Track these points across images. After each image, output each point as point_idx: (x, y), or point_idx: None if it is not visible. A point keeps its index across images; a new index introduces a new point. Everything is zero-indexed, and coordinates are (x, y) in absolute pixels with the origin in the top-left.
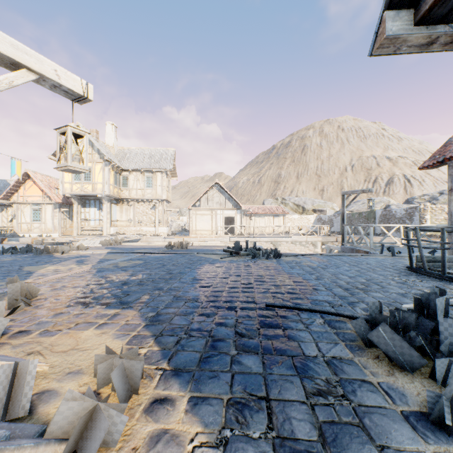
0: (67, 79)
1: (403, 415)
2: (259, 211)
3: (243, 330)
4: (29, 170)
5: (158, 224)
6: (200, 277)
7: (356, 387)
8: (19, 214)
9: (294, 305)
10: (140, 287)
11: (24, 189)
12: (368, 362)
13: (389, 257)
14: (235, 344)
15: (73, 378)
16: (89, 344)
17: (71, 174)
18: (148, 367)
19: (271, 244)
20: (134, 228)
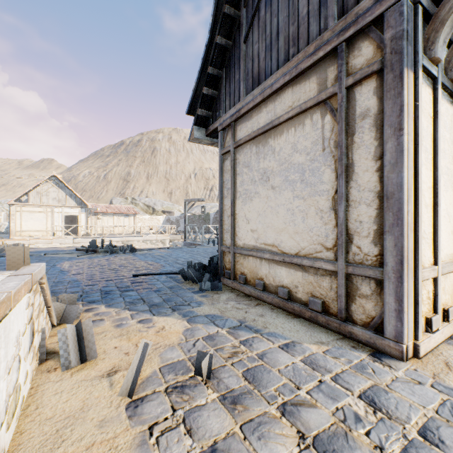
0: None
1: (192, 292)
2: (107, 211)
3: (122, 286)
4: None
5: None
6: (68, 270)
7: (178, 290)
8: None
9: (151, 273)
10: None
11: None
12: (184, 284)
13: (212, 247)
14: (119, 290)
15: None
16: None
17: None
18: None
19: (122, 244)
20: None
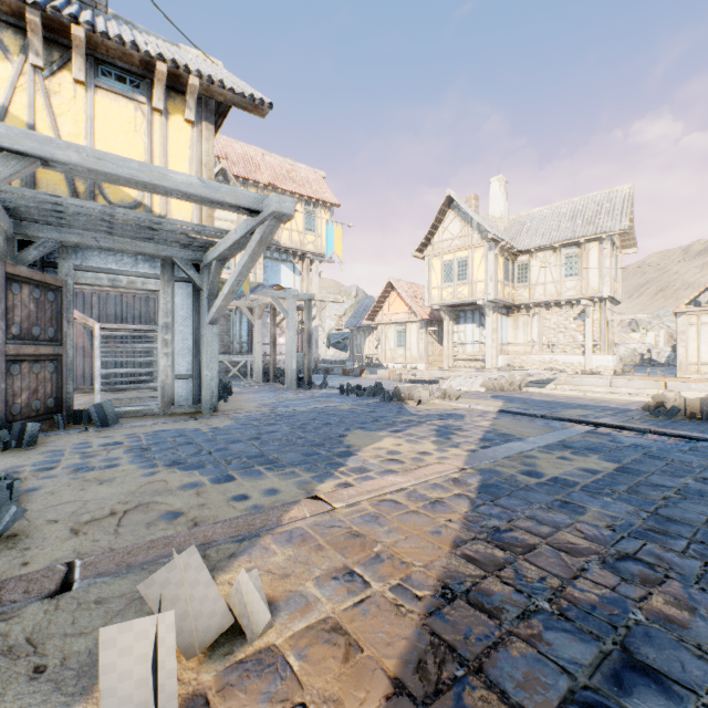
0: None
1: None
2: None
3: None
4: (392, 278)
5: (590, 350)
6: None
7: None
8: (383, 338)
9: None
10: None
11: (387, 305)
12: None
13: None
14: None
15: None
16: None
17: (440, 274)
18: None
19: None
20: (539, 358)
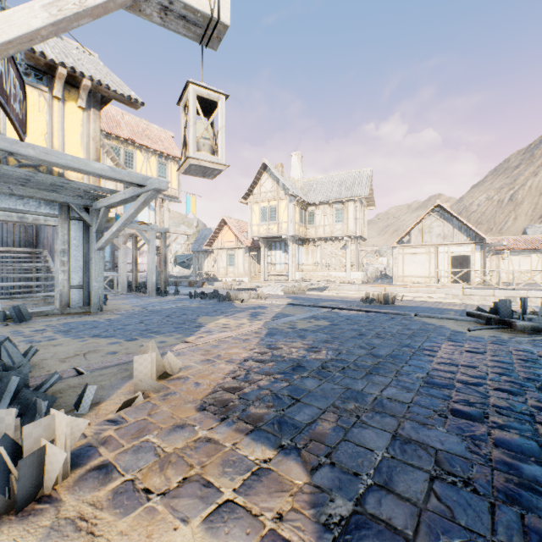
0: None
1: None
2: (518, 246)
3: None
4: (225, 216)
5: (349, 268)
6: (442, 378)
7: None
8: (218, 259)
9: None
10: (320, 384)
11: (222, 235)
12: None
13: None
14: None
15: None
16: None
17: (258, 216)
18: None
19: None
20: (321, 273)
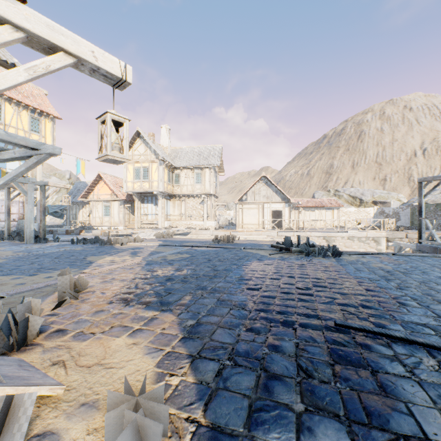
0: (105, 61)
1: None
2: (309, 205)
3: (308, 364)
4: (101, 172)
5: (206, 218)
6: (247, 277)
7: None
8: (94, 210)
9: (380, 329)
10: (183, 285)
11: (98, 189)
12: None
13: None
14: (299, 389)
15: (85, 415)
16: (116, 359)
17: (133, 174)
18: (176, 414)
19: (323, 239)
20: (185, 222)
